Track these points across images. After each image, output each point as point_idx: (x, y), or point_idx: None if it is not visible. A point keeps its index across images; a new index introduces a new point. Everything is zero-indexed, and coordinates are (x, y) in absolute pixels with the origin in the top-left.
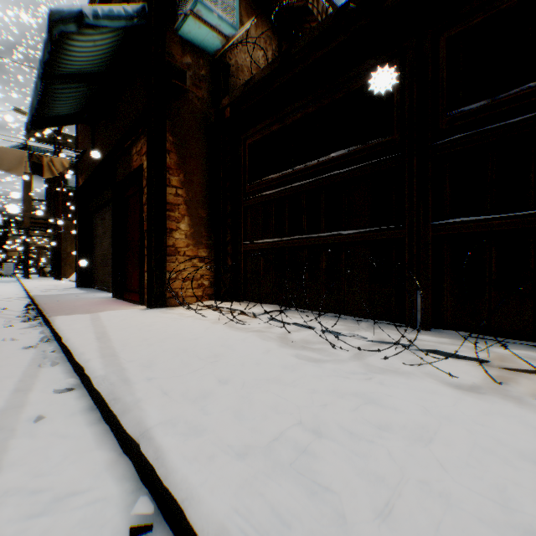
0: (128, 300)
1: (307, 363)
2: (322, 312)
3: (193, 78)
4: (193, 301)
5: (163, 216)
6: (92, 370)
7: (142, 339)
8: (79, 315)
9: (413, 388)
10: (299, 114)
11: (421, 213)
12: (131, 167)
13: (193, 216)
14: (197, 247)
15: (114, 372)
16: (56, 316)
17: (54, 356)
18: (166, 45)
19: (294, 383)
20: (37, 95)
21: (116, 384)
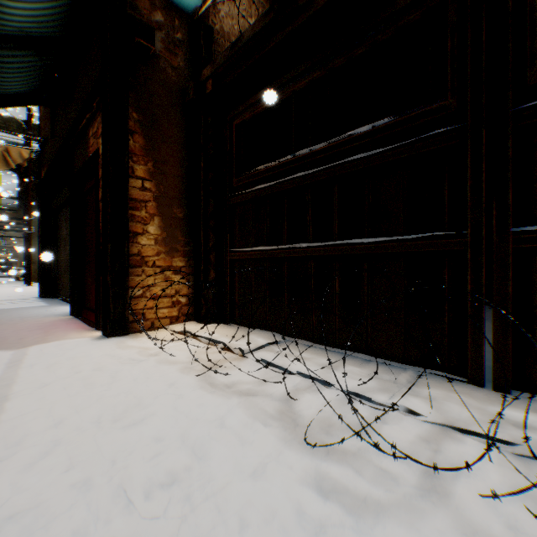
0: (86, 320)
1: (346, 519)
2: (335, 348)
3: (165, 41)
4: (165, 324)
5: (124, 216)
6: None
7: (51, 423)
8: None
9: None
10: (302, 81)
11: (494, 215)
12: (88, 154)
13: (165, 216)
14: (171, 255)
15: None
16: None
17: None
18: None
19: None
20: None
21: None
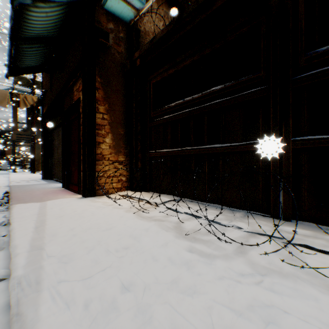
0: (71, 190)
1: (200, 259)
2: (205, 202)
3: (114, 38)
4: (114, 192)
5: (93, 133)
6: (15, 267)
7: (69, 229)
8: (32, 203)
9: (303, 297)
10: (188, 61)
11: (283, 131)
12: (73, 100)
13: (114, 133)
14: (117, 154)
15: (31, 272)
16: (15, 205)
17: (2, 241)
18: (95, 15)
19: (190, 288)
20: (10, 52)
21: (27, 290)
